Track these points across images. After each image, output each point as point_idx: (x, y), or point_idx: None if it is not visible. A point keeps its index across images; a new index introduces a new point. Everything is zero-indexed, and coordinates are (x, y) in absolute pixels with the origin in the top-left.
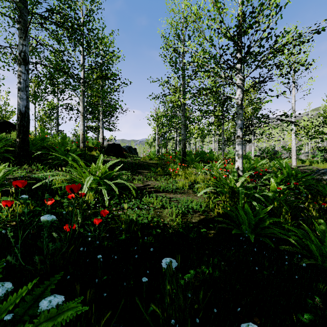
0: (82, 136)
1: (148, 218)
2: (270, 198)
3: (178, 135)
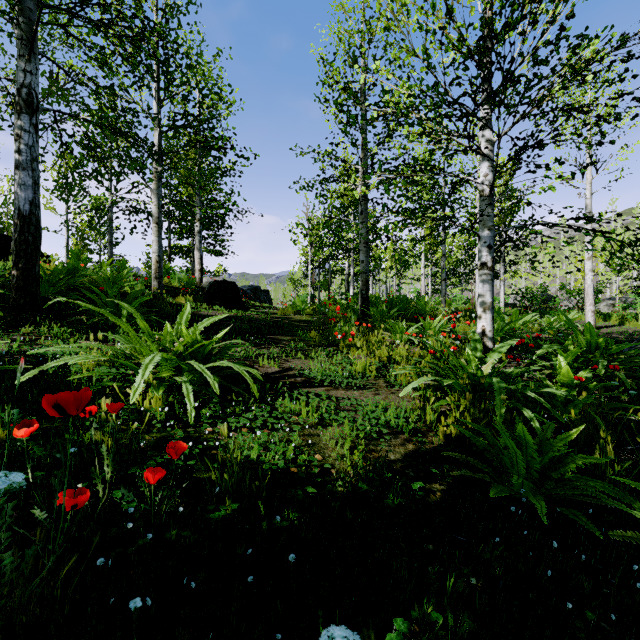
0: (155, 265)
1: (286, 454)
2: (558, 400)
3: (352, 263)
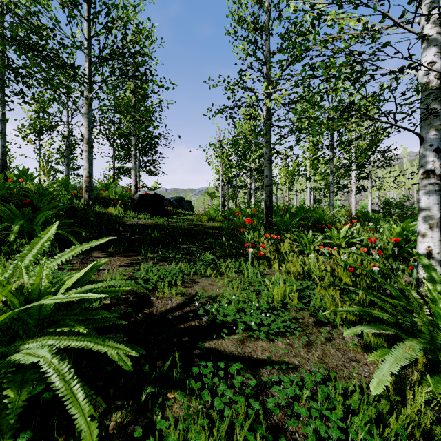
0: (85, 180)
1: None
2: None
3: (254, 180)
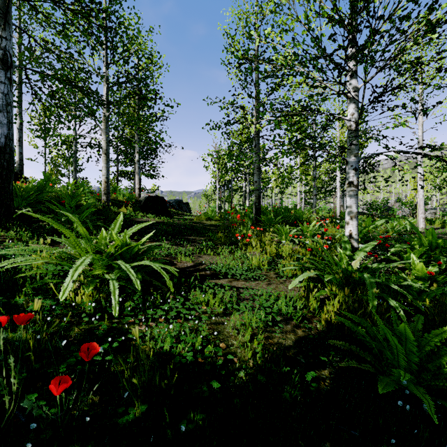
0: (104, 184)
1: (195, 345)
2: (413, 289)
3: (248, 183)
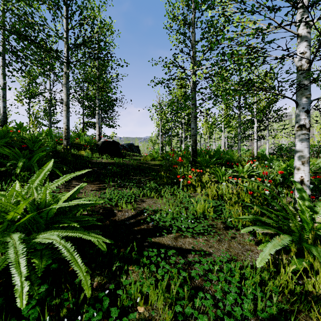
0: (64, 131)
1: None
2: None
3: (184, 131)
